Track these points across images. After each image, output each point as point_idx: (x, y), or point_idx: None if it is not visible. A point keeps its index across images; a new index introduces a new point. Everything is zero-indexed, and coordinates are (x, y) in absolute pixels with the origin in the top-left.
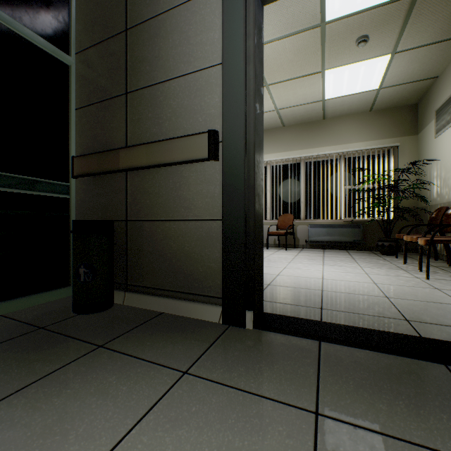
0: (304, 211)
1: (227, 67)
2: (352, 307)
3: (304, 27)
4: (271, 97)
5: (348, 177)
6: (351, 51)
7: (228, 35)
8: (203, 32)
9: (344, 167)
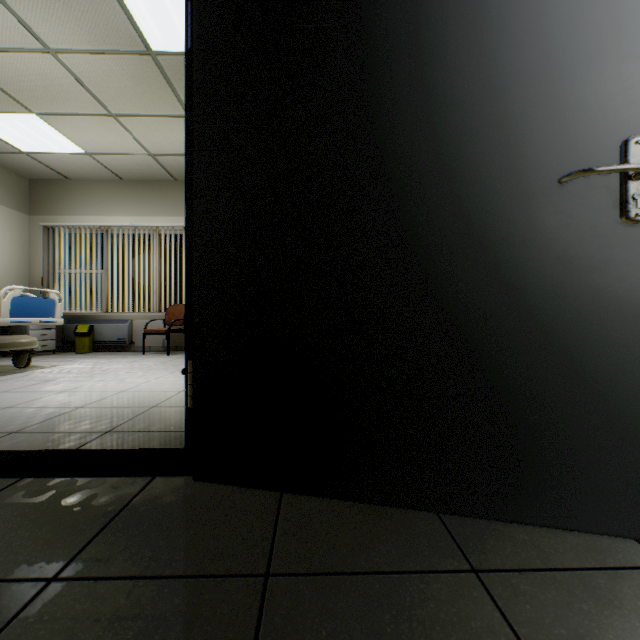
0: None
1: None
2: (69, 425)
3: (126, 48)
4: (132, 134)
5: None
6: None
7: None
8: None
9: None
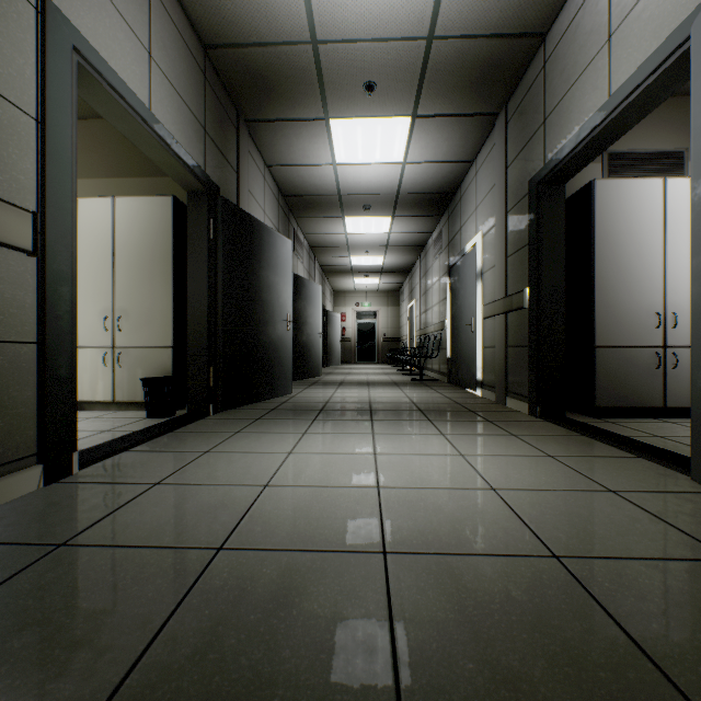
0: None
1: (54, 140)
2: None
3: None
4: None
5: None
6: None
7: (55, 99)
8: (6, 38)
9: None
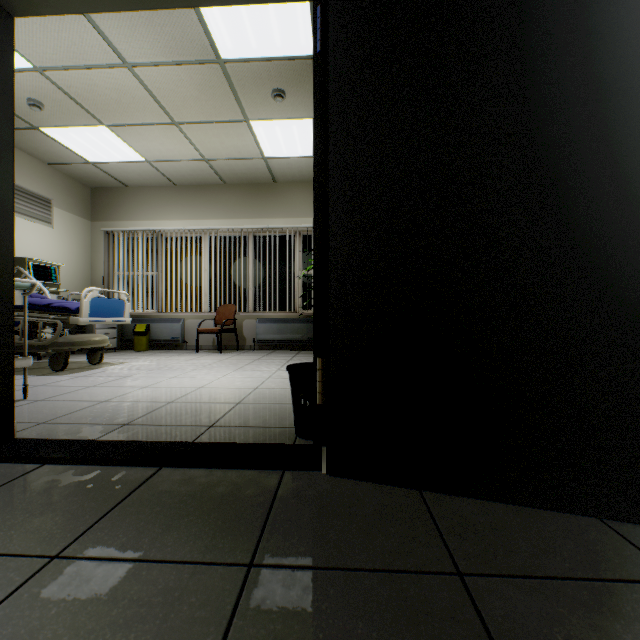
0: (253, 301)
1: None
2: (172, 419)
3: (197, 58)
4: (191, 141)
5: (305, 260)
6: (272, 104)
7: None
8: None
9: (301, 246)
